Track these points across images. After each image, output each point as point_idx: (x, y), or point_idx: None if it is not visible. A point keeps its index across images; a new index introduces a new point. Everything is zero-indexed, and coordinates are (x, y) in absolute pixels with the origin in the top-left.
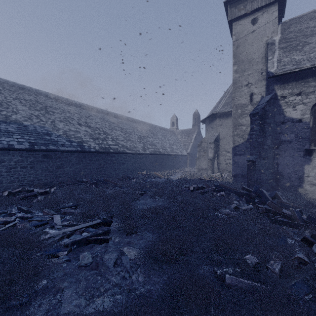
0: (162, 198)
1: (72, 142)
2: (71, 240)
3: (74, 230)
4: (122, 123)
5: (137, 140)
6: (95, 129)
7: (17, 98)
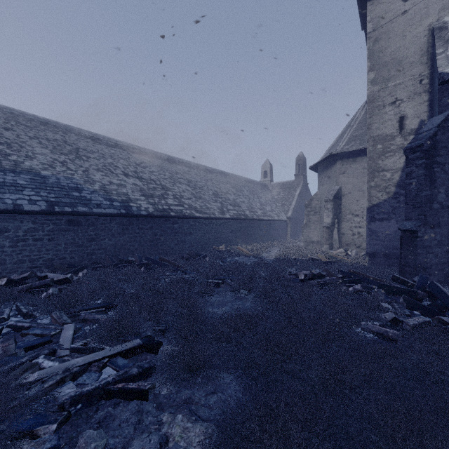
0: (251, 293)
1: (113, 202)
2: (72, 392)
3: (87, 364)
4: (190, 173)
5: (212, 199)
6: (149, 181)
7: (35, 138)
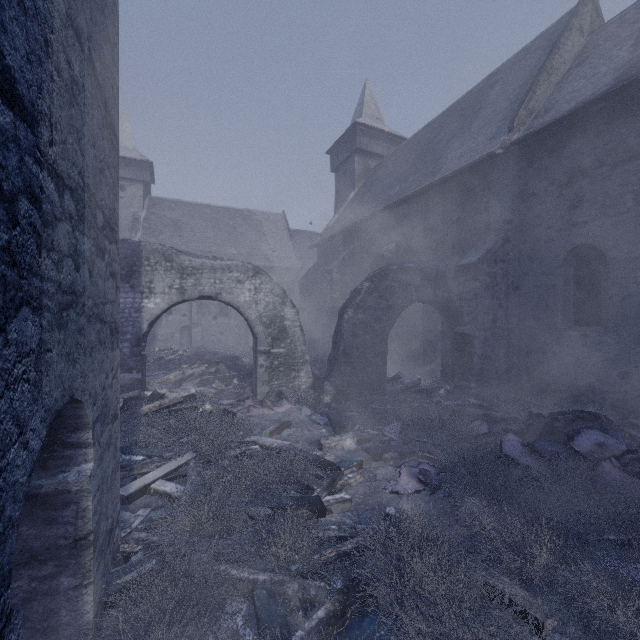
0: None
1: None
2: None
3: None
4: None
5: None
6: None
7: None
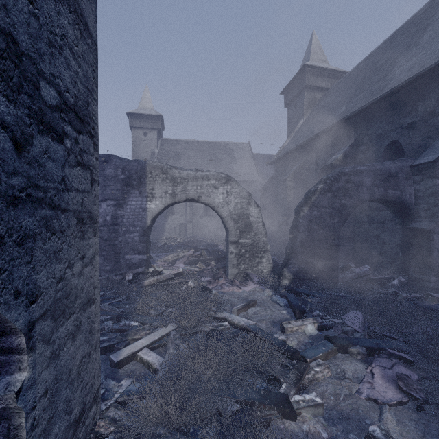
0: None
1: None
2: None
3: None
4: None
5: None
6: None
7: None
